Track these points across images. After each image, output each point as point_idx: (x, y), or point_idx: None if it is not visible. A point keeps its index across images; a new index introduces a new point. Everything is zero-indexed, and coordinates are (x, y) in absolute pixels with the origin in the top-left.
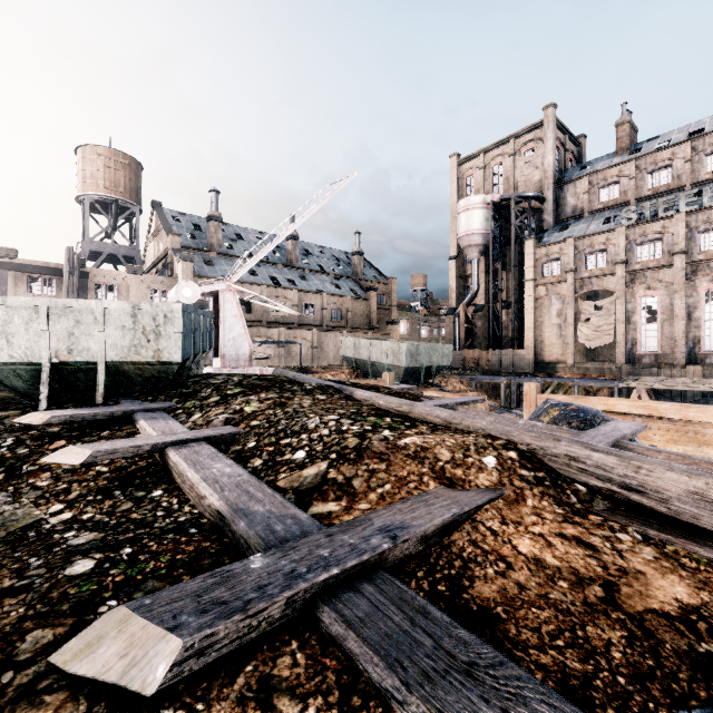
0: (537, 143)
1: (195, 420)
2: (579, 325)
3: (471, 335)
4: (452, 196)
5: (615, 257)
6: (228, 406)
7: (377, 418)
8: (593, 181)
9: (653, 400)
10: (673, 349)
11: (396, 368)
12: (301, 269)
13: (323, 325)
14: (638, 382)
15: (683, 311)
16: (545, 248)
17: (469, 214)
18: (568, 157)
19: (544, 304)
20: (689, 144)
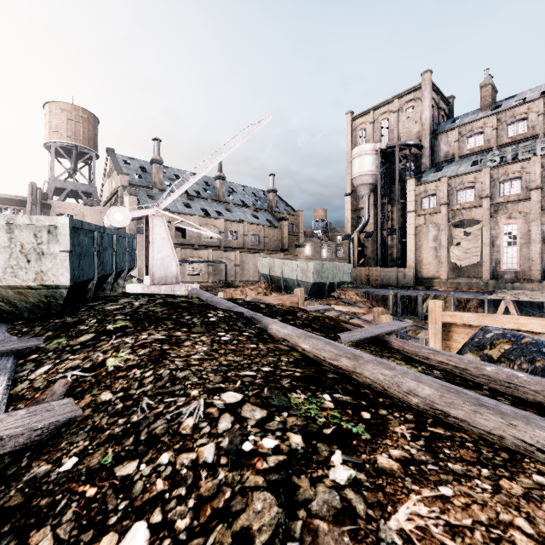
0: (416, 102)
1: (35, 378)
2: (452, 248)
3: (363, 256)
4: (348, 145)
5: (481, 193)
6: (91, 353)
7: (307, 395)
8: (462, 131)
9: (516, 309)
10: (530, 267)
11: (304, 283)
12: (227, 203)
13: (244, 248)
14: (506, 295)
15: (539, 236)
16: (423, 186)
17: (361, 159)
18: (441, 114)
19: (422, 231)
20: (542, 100)
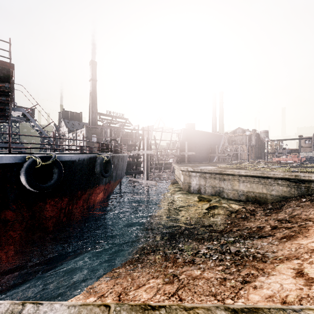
0: None
1: None
2: None
3: None
4: None
5: None
6: None
7: None
8: None
9: None
10: None
11: None
12: None
13: None
14: None
15: None
16: None
17: None
18: None
19: None
20: None
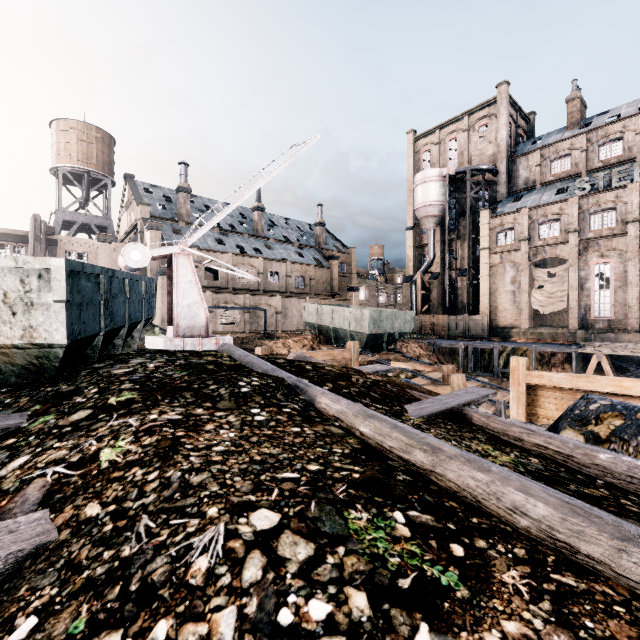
0: (490, 119)
1: (6, 475)
2: (533, 292)
3: (427, 301)
4: (409, 170)
5: (568, 226)
6: (83, 439)
7: (371, 513)
8: (545, 154)
9: (610, 365)
10: (626, 315)
11: (358, 334)
12: (266, 238)
13: (287, 292)
14: (598, 348)
15: (637, 278)
16: (499, 218)
17: (426, 186)
18: (519, 133)
19: (498, 272)
20: (639, 117)
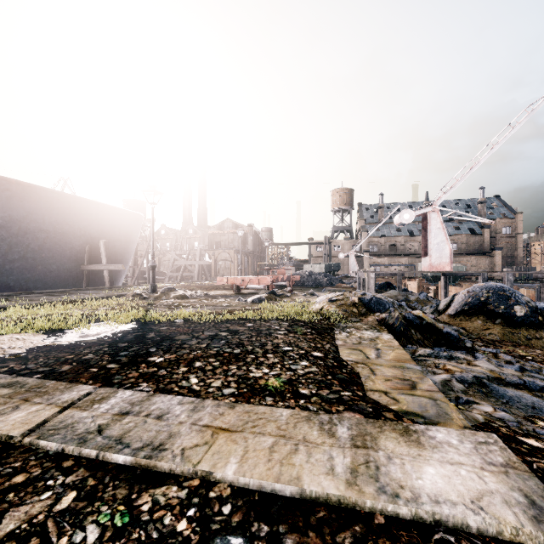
0: None
1: None
2: None
3: None
4: None
5: None
6: None
7: None
8: None
9: None
10: None
11: (429, 276)
12: None
13: None
14: None
15: None
16: None
17: None
18: None
19: None
20: None
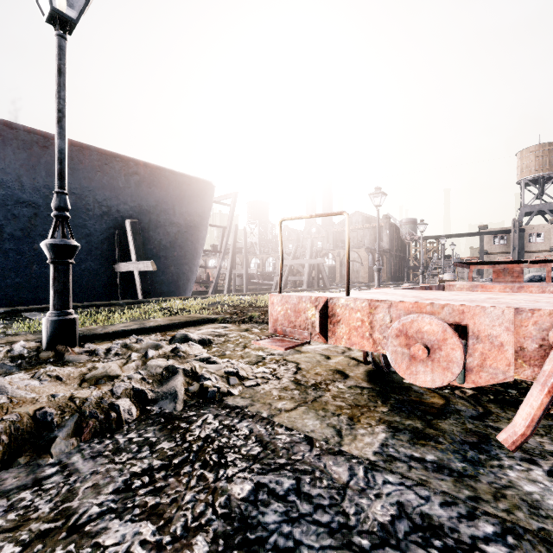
0: None
1: None
2: None
3: None
4: None
5: None
6: None
7: None
8: None
9: None
10: None
11: None
12: None
13: None
14: None
15: None
16: None
17: None
18: None
19: None
20: None
